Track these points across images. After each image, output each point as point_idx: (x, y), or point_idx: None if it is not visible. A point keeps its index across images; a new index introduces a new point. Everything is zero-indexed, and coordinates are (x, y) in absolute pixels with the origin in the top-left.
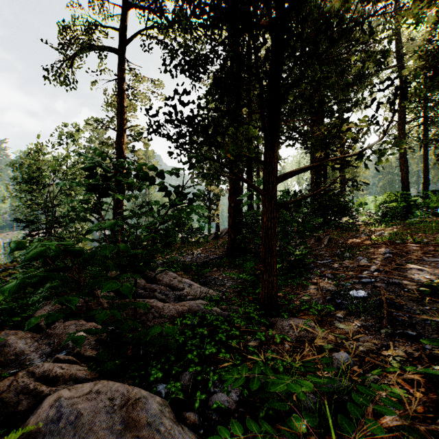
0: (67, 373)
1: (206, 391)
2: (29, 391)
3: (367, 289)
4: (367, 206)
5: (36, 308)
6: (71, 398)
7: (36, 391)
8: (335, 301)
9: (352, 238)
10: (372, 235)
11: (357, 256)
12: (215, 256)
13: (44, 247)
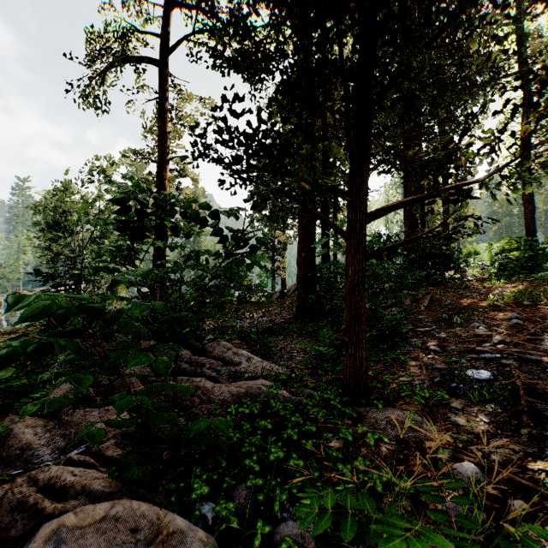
0: (79, 483)
1: (270, 515)
2: (27, 506)
3: (491, 368)
4: (479, 257)
5: (52, 386)
6: (77, 528)
7: (37, 507)
8: (447, 385)
9: (461, 298)
10: (490, 294)
11: (471, 322)
12: (280, 321)
13: (33, 310)
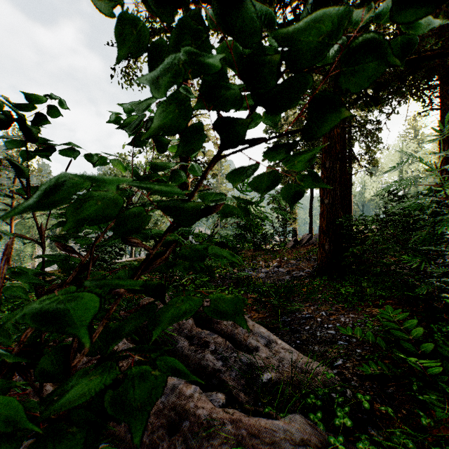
0: None
1: None
2: None
3: None
4: None
5: None
6: None
7: None
8: None
9: None
10: None
11: None
12: (299, 274)
13: None
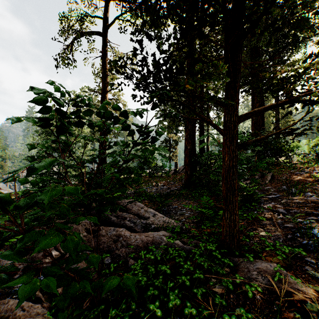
0: None
1: None
2: None
3: None
4: (300, 148)
5: None
6: None
7: None
8: (298, 240)
9: (292, 175)
10: (313, 173)
11: (304, 192)
12: (174, 188)
13: None
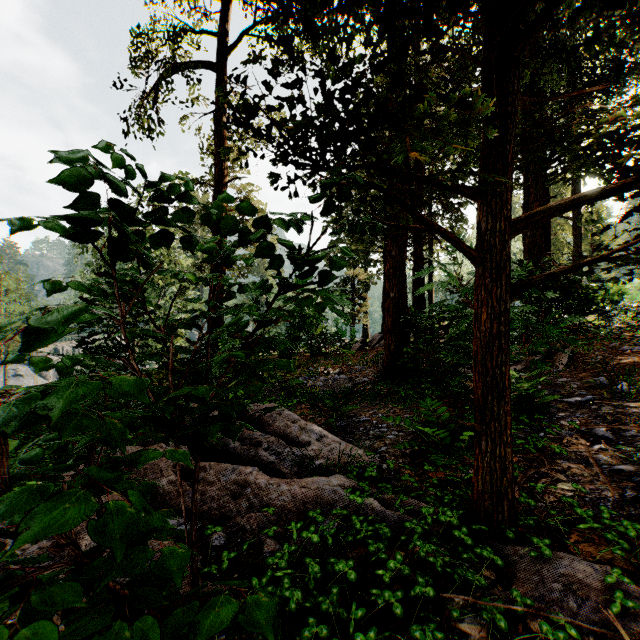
0: None
1: None
2: None
3: None
4: (629, 297)
5: None
6: None
7: None
8: None
9: (615, 353)
10: None
11: None
12: (362, 380)
13: None
